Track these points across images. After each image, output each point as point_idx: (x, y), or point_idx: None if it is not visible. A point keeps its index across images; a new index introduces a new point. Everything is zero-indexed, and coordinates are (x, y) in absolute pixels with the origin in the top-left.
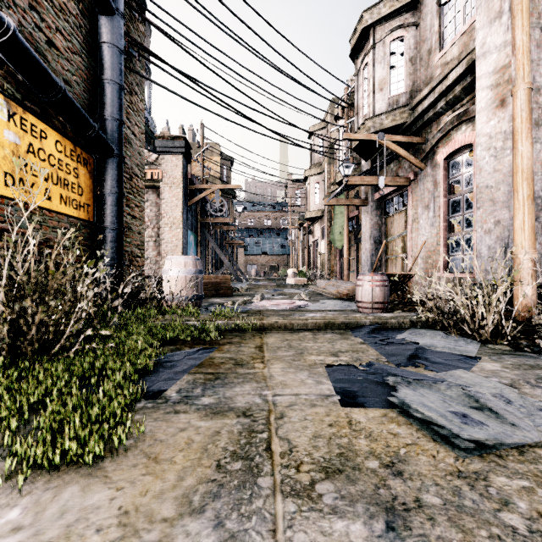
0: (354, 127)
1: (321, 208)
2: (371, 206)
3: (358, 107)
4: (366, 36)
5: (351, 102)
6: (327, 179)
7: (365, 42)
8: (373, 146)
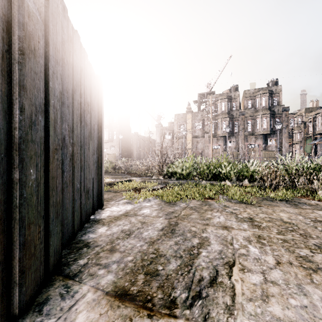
0: (315, 123)
1: (300, 140)
2: (320, 145)
3: (317, 125)
4: (319, 113)
5: (313, 117)
6: (303, 132)
7: (319, 113)
8: (321, 133)
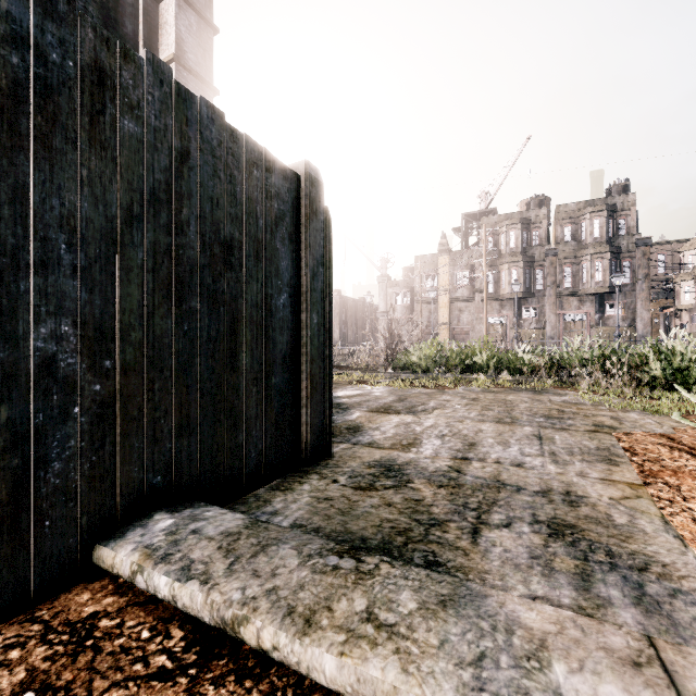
0: None
1: (690, 303)
2: None
3: None
4: None
5: None
6: None
7: None
8: None
